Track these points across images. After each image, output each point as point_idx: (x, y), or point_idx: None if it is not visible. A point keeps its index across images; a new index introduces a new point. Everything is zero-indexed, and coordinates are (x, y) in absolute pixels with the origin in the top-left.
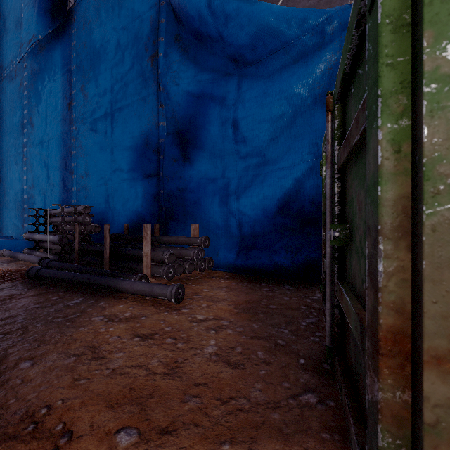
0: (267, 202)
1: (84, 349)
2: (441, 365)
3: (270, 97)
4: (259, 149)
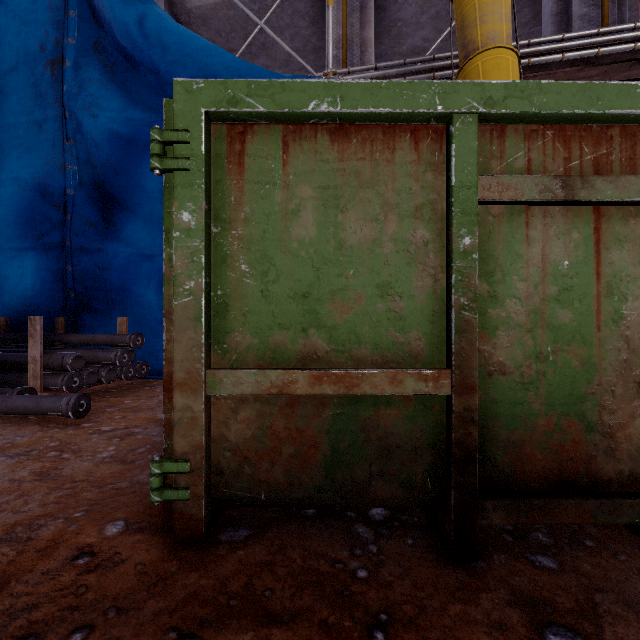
0: None
1: None
2: (181, 388)
3: None
4: None
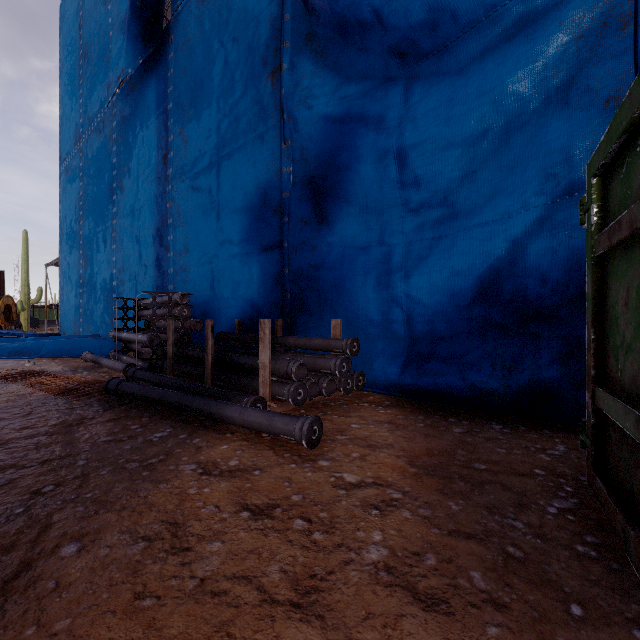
0: (457, 282)
1: (160, 526)
2: None
3: (463, 104)
4: (443, 194)
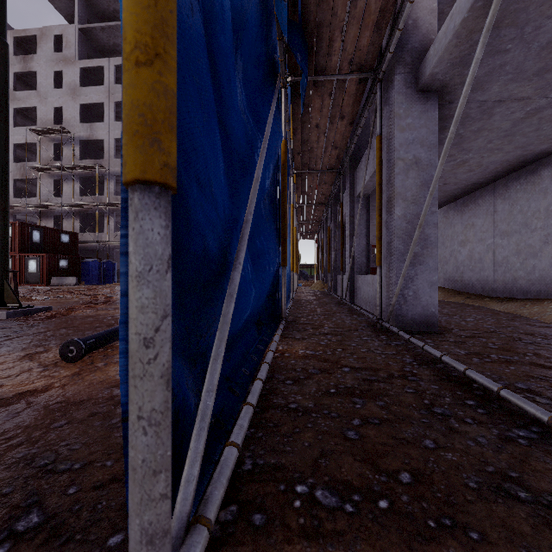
0: None
1: None
2: None
3: None
4: None
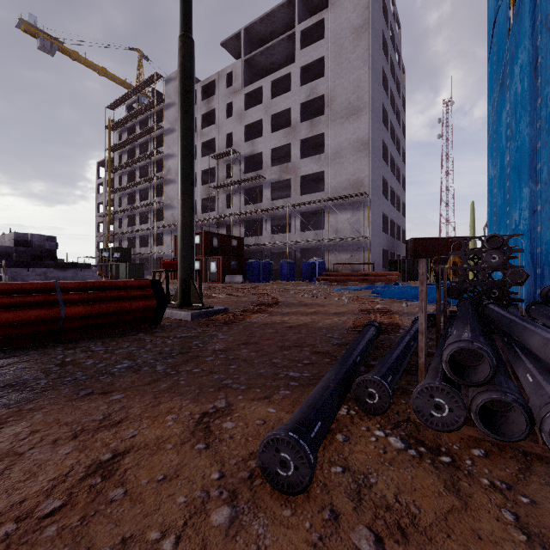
0: None
1: (120, 417)
2: None
3: None
4: None
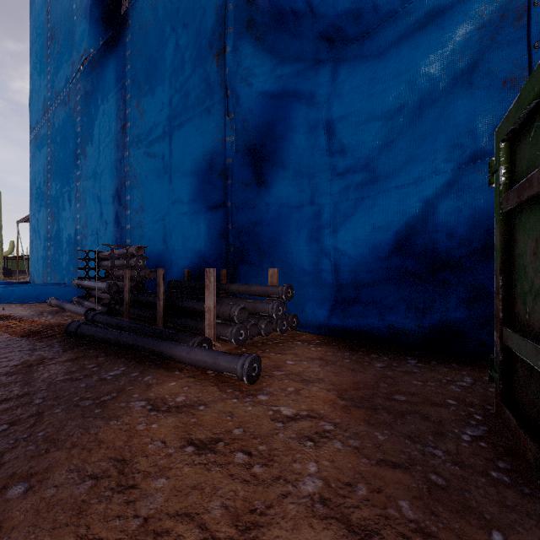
0: (378, 237)
1: (108, 463)
2: None
3: (382, 83)
4: (365, 160)
